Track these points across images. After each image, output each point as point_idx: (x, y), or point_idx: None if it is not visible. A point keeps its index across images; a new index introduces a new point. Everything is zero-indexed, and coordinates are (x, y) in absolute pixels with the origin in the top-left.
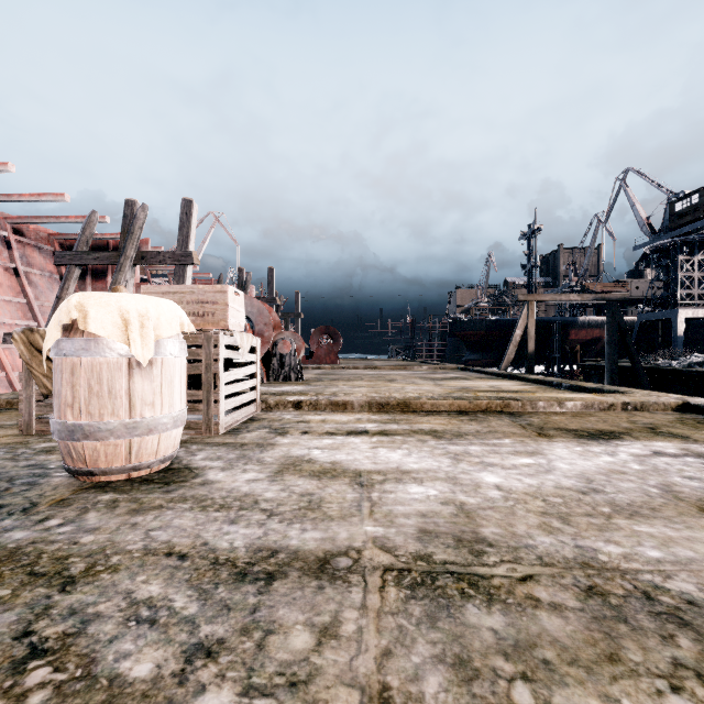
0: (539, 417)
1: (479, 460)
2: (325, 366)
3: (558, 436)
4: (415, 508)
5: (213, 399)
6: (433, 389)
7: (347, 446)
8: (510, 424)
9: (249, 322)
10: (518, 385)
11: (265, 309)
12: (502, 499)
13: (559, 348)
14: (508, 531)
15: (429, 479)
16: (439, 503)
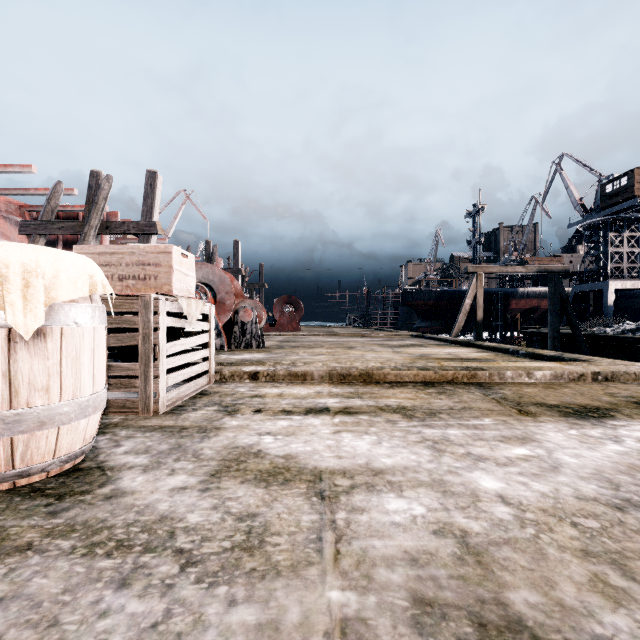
0: (510, 389)
1: (464, 451)
2: (286, 334)
3: (541, 413)
4: (399, 545)
5: (152, 374)
6: (393, 357)
7: (304, 429)
8: (483, 397)
9: (210, 291)
10: (475, 352)
11: (227, 278)
12: (516, 524)
13: (501, 316)
14: (551, 600)
15: (409, 484)
16: (431, 532)
